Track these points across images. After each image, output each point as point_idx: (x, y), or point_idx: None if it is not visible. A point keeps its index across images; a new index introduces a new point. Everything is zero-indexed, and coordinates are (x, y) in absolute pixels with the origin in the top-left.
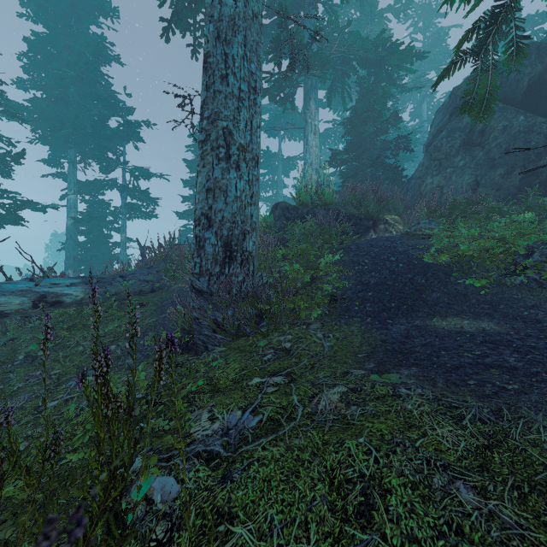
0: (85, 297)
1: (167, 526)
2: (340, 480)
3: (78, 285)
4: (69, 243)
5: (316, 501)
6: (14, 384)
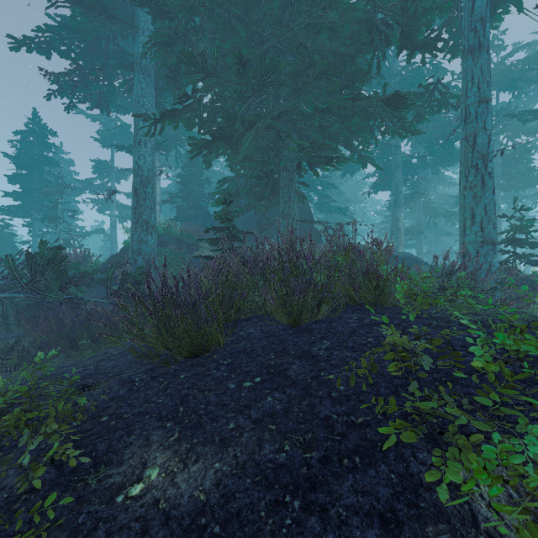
0: None
1: None
2: None
3: None
4: None
5: None
6: None
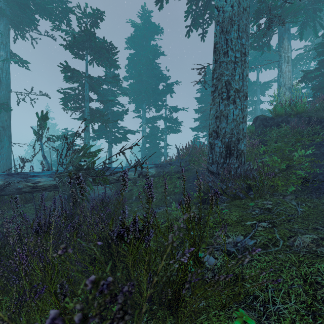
0: (155, 173)
1: (212, 273)
2: (311, 281)
3: (153, 168)
4: (143, 147)
5: (294, 285)
6: (134, 208)
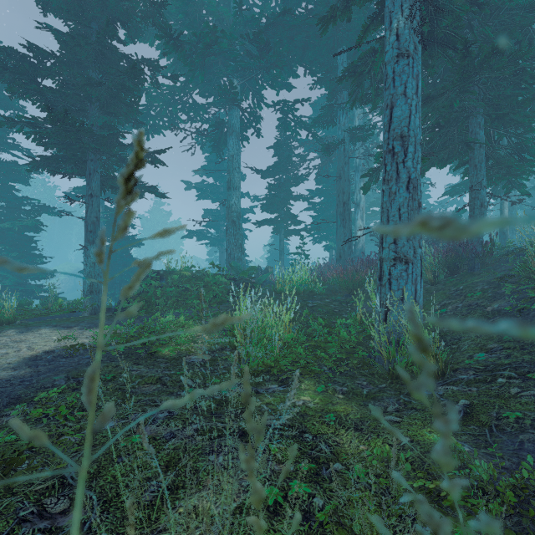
0: None
1: None
2: None
3: None
4: None
5: None
6: None
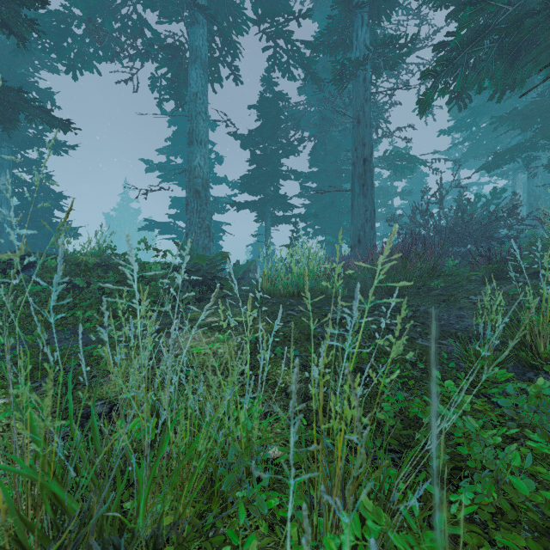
0: None
1: None
2: None
3: None
4: None
5: None
6: None
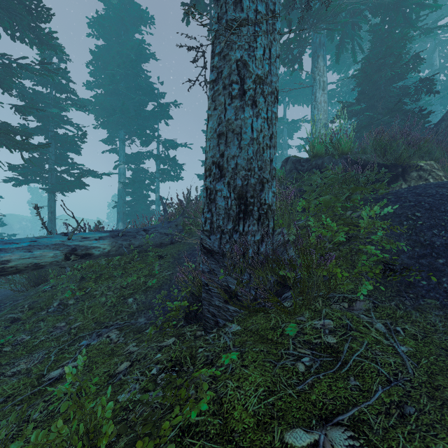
0: (111, 250)
1: None
2: None
3: (105, 239)
4: (120, 201)
5: None
6: (39, 336)
